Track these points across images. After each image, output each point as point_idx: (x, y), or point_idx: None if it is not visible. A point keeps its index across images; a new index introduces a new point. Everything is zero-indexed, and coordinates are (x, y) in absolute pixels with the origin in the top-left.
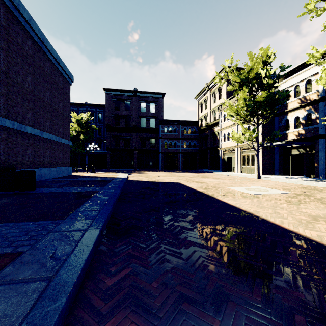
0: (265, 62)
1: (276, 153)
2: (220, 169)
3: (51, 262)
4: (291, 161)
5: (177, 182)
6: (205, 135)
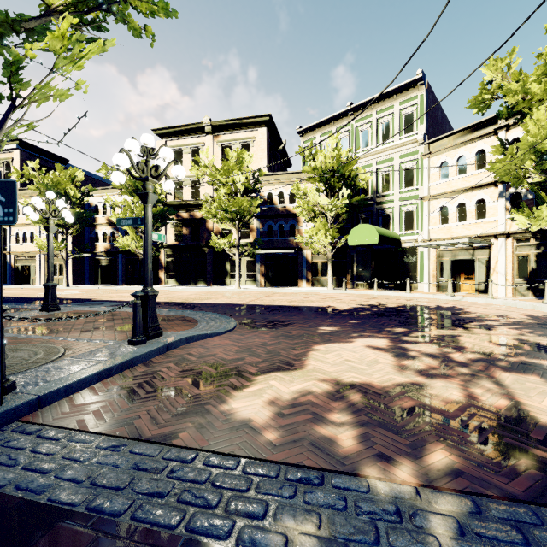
0: (74, 179)
1: (87, 263)
2: (9, 282)
3: None
4: (101, 271)
5: None
6: None
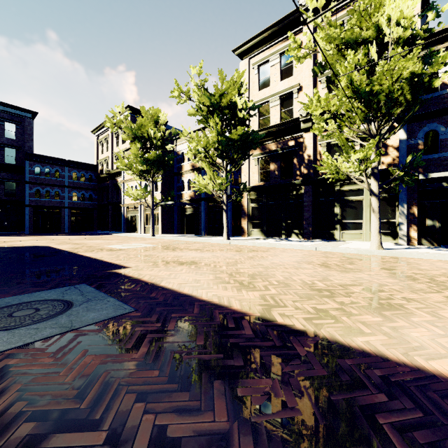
0: (157, 122)
1: (175, 212)
2: (123, 230)
3: None
4: (186, 221)
5: (42, 245)
6: (106, 186)
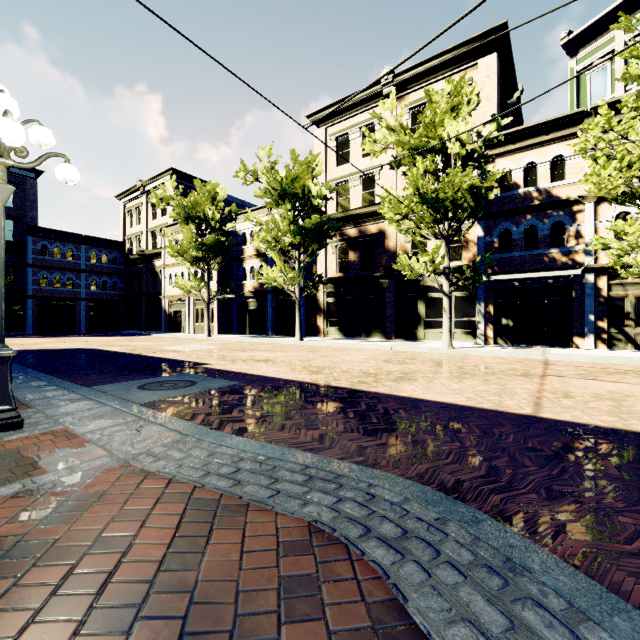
0: (215, 198)
1: (235, 307)
2: (164, 329)
3: (19, 376)
4: (249, 318)
5: (86, 348)
6: (137, 271)
